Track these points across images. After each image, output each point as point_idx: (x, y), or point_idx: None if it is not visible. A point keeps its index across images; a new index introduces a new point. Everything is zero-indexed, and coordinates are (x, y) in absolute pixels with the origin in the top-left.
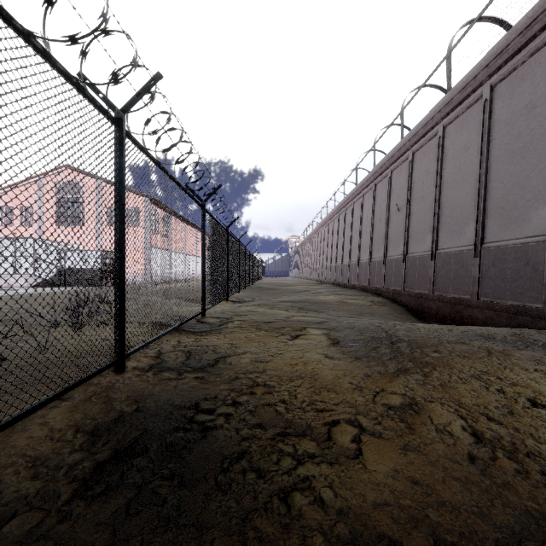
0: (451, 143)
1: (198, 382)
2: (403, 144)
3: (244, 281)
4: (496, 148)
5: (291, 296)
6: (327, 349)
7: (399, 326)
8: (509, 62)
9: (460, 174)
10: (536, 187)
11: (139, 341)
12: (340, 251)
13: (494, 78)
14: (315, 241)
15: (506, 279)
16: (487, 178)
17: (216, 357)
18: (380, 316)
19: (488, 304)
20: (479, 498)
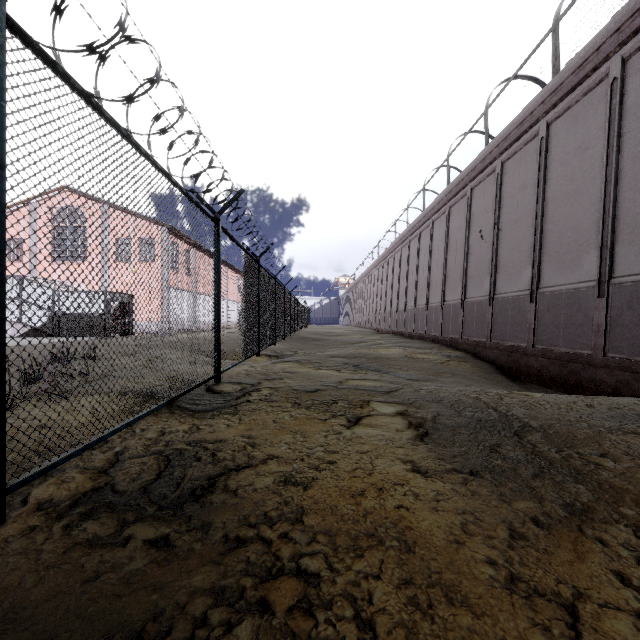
0: (559, 145)
1: (146, 562)
2: (488, 152)
3: (283, 330)
4: (631, 145)
5: (342, 349)
6: (412, 450)
7: (508, 398)
8: None
9: (573, 185)
10: None
11: (95, 432)
12: (403, 292)
13: (628, 46)
14: (370, 282)
15: None
16: (617, 187)
17: (212, 472)
18: (464, 377)
19: (622, 362)
20: None
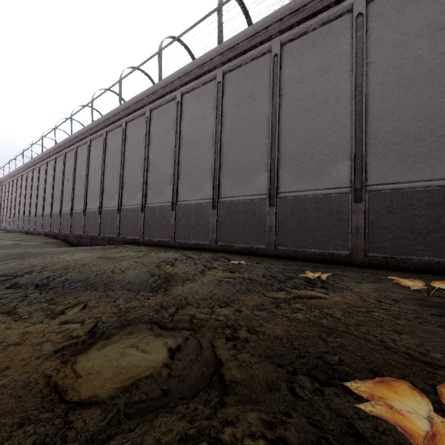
0: (93, 151)
1: None
2: (71, 139)
3: None
4: (107, 163)
5: None
6: None
7: (40, 249)
8: (111, 125)
9: (96, 170)
10: (117, 185)
11: None
12: (28, 203)
13: (107, 128)
14: (2, 191)
15: (108, 225)
16: (104, 176)
17: None
18: None
19: (102, 237)
20: (2, 268)
